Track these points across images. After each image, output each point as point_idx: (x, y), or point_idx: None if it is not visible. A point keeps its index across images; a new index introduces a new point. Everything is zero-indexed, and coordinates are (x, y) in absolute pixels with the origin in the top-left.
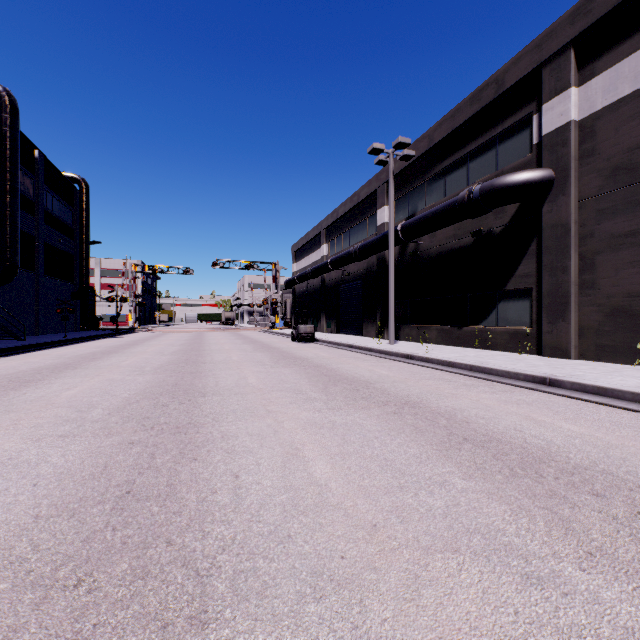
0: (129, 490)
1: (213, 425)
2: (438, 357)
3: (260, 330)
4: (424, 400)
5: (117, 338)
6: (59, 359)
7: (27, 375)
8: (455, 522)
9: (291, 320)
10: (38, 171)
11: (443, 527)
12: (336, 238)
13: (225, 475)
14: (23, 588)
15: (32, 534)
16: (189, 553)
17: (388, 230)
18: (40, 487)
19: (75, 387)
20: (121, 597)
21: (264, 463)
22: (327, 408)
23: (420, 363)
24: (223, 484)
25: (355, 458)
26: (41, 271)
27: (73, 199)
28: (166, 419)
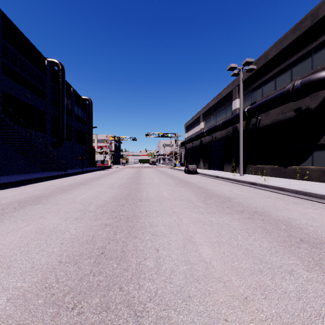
0: (103, 252)
1: (145, 218)
2: (272, 184)
3: (168, 167)
4: (267, 211)
5: (103, 171)
6: (79, 180)
7: (66, 187)
8: (307, 305)
9: (184, 162)
10: (72, 97)
11: (298, 308)
12: (208, 119)
13: (151, 249)
14: (48, 304)
15: (57, 271)
16: (131, 298)
17: (239, 112)
18: (63, 245)
19: (84, 194)
20: (94, 321)
21: (172, 243)
22: (206, 212)
23: (260, 187)
24: (150, 254)
25: (227, 246)
26: (73, 141)
27: (86, 108)
28: (122, 213)
